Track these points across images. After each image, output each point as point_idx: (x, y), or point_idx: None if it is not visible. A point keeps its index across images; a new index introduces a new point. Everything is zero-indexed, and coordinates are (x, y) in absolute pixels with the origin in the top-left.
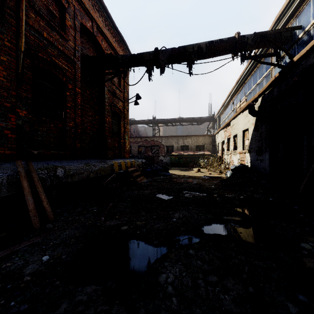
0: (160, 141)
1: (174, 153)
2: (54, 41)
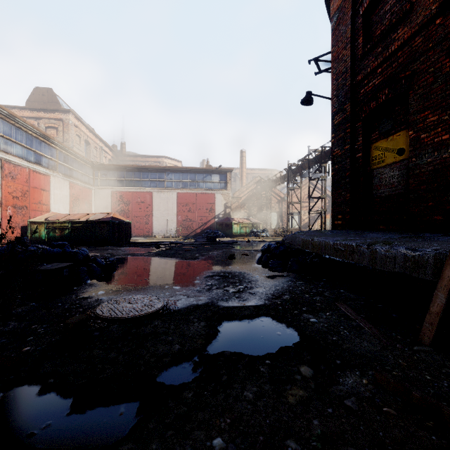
0: None
1: None
2: None
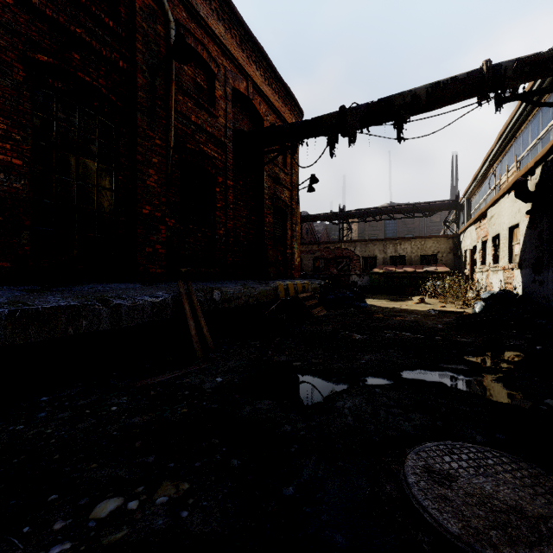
0: (352, 249)
1: (377, 270)
2: (203, 123)
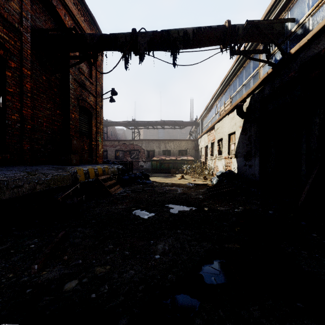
0: (140, 145)
1: (155, 158)
2: None
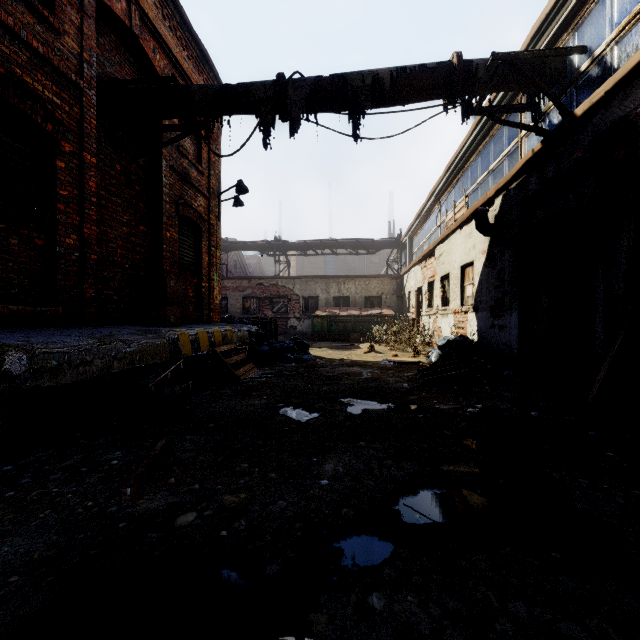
0: (291, 287)
1: (320, 313)
2: (20, 27)
